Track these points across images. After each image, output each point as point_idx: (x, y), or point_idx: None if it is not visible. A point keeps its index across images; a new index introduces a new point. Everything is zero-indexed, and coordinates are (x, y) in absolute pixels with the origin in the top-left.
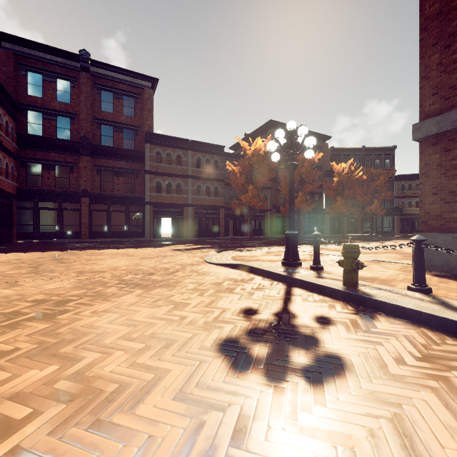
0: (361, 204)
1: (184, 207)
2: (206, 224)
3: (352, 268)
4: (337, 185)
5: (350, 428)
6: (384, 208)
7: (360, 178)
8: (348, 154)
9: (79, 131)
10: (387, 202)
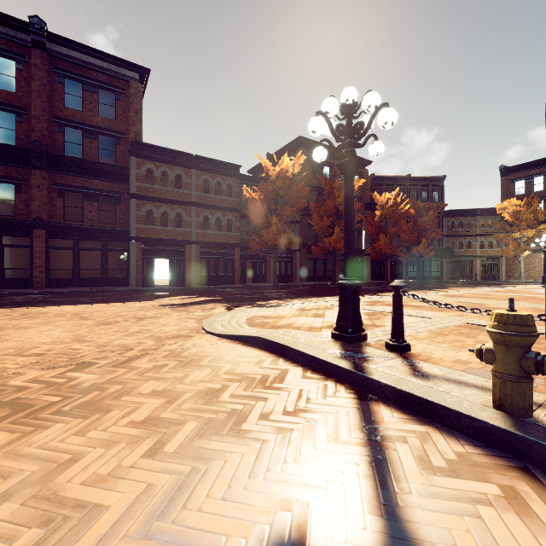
0: (407, 244)
1: (186, 245)
2: (215, 268)
3: (522, 372)
4: (380, 220)
5: None
6: (433, 249)
7: (407, 212)
8: (391, 184)
9: (30, 134)
10: (435, 242)
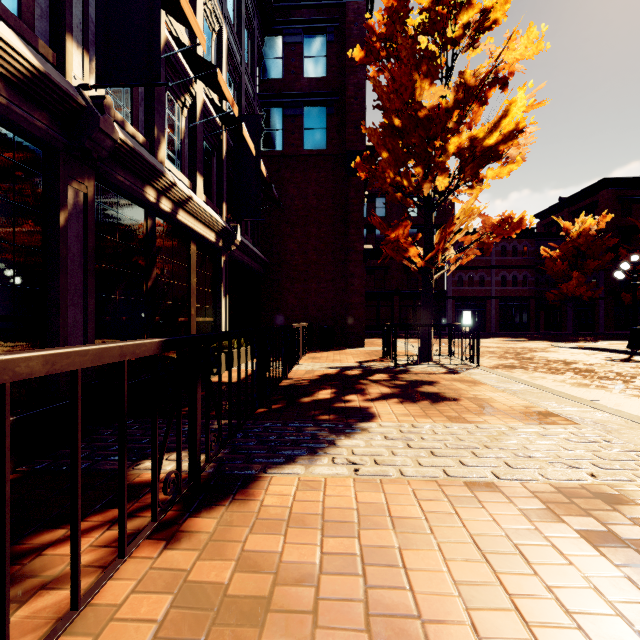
0: None
1: (487, 299)
2: (511, 317)
3: None
4: None
5: None
6: None
7: None
8: None
9: None
10: None
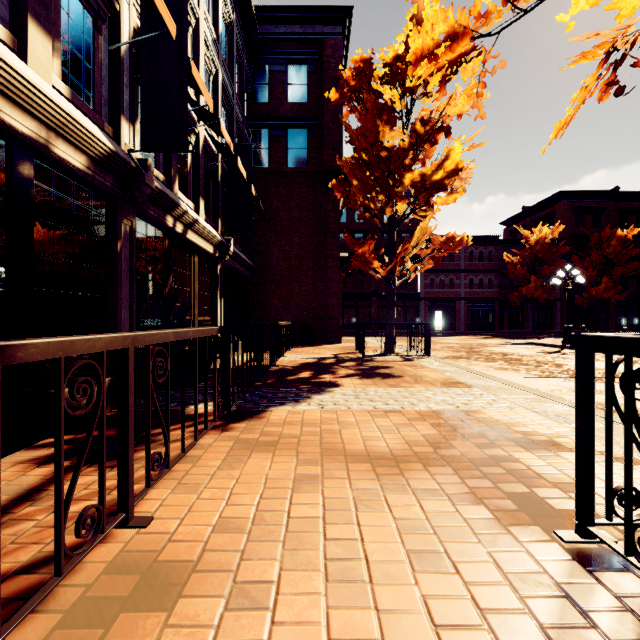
0: None
1: (456, 301)
2: (478, 317)
3: None
4: None
5: (565, 355)
6: None
7: None
8: None
9: None
10: None
